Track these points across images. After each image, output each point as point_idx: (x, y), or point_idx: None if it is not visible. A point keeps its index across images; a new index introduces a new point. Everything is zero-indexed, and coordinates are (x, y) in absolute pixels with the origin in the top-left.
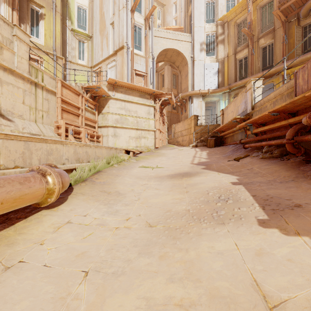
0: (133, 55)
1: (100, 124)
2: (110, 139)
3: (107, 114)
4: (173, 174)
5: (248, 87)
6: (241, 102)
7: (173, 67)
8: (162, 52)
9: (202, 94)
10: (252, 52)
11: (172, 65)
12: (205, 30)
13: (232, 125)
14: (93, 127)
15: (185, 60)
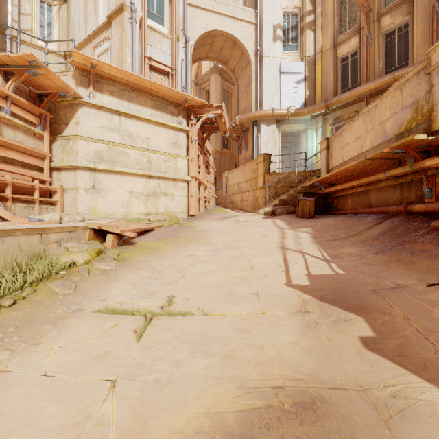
0: (146, 28)
1: (57, 162)
2: (82, 198)
3: (74, 139)
4: (235, 422)
5: (437, 56)
6: (396, 109)
7: (224, 79)
8: (205, 37)
9: (277, 117)
10: (368, 41)
11: (223, 75)
12: (282, 5)
13: (369, 166)
14: (35, 167)
15: (246, 57)
